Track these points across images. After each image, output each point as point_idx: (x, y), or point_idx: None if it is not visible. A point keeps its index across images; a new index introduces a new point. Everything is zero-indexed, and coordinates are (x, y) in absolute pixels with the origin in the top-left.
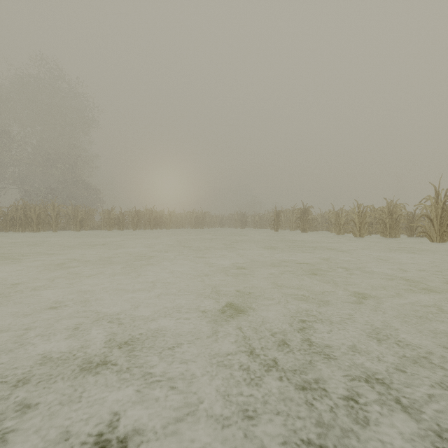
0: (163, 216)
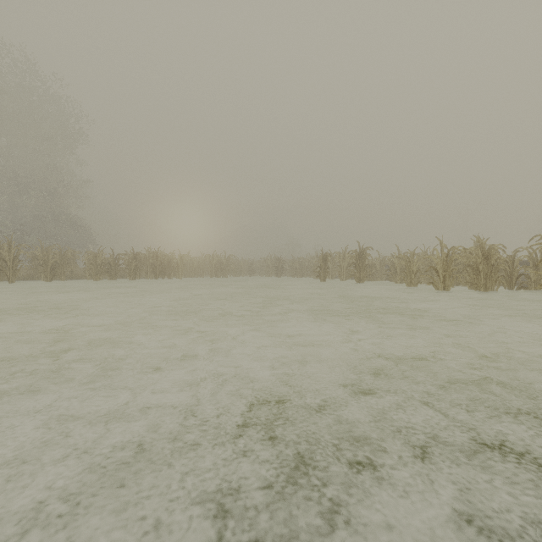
0: (172, 261)
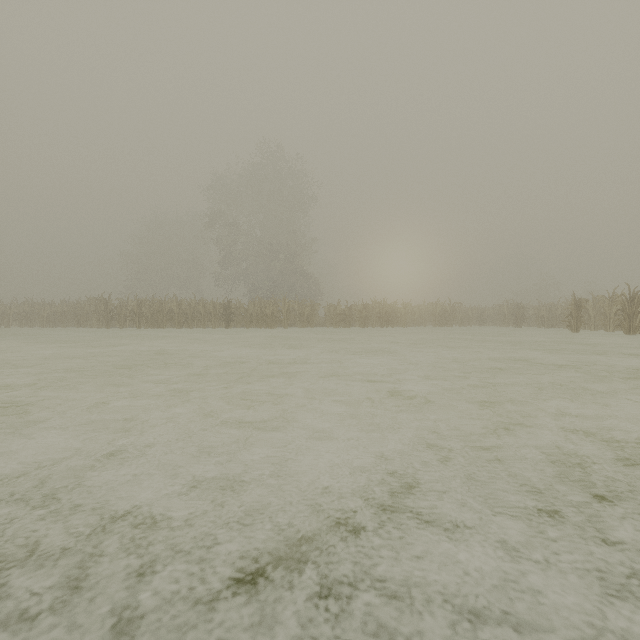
0: (396, 310)
